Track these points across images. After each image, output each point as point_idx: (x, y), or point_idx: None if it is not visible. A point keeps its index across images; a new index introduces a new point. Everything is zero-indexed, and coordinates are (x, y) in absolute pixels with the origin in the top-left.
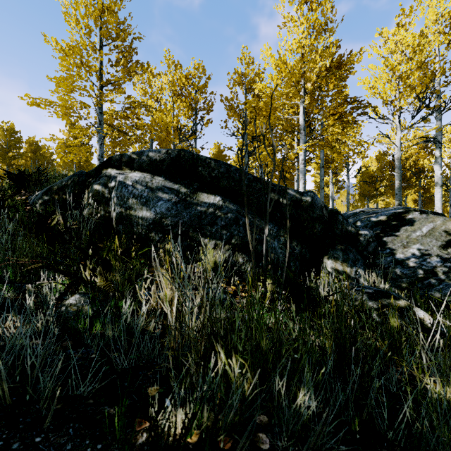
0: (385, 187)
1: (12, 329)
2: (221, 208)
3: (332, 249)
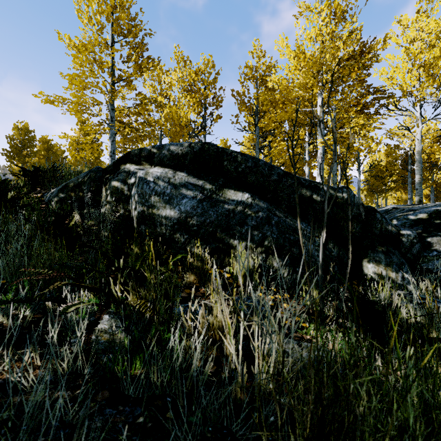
0: (395, 181)
1: (30, 377)
2: (251, 206)
3: (372, 251)
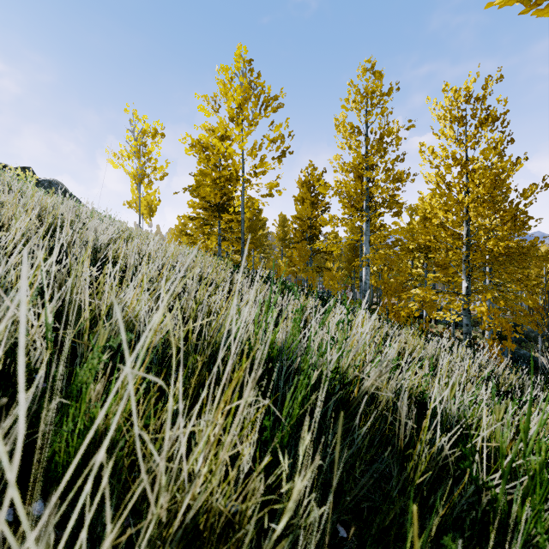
0: None
1: None
2: None
3: None
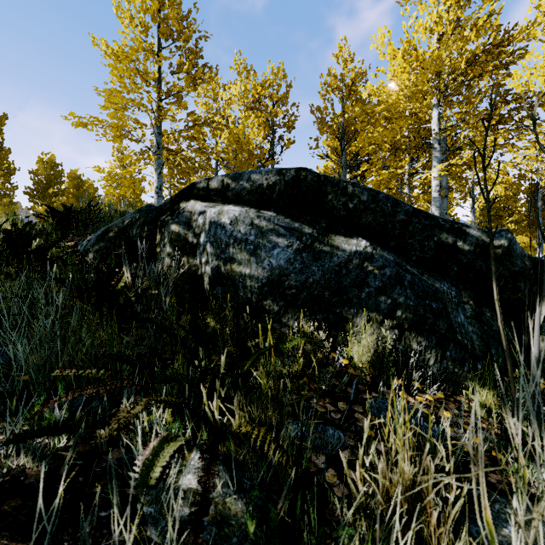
0: (516, 222)
1: None
2: (372, 258)
3: None
